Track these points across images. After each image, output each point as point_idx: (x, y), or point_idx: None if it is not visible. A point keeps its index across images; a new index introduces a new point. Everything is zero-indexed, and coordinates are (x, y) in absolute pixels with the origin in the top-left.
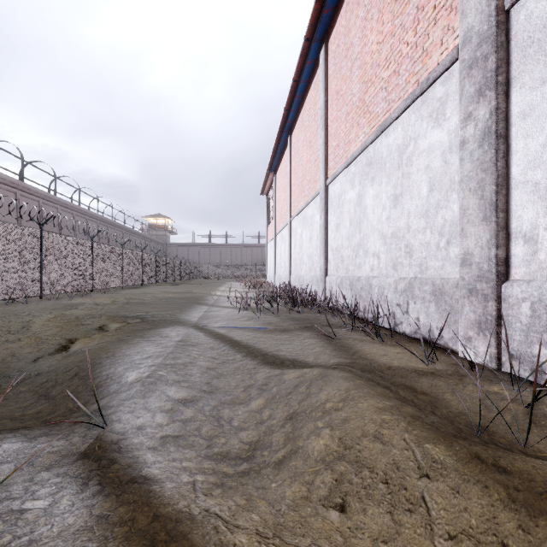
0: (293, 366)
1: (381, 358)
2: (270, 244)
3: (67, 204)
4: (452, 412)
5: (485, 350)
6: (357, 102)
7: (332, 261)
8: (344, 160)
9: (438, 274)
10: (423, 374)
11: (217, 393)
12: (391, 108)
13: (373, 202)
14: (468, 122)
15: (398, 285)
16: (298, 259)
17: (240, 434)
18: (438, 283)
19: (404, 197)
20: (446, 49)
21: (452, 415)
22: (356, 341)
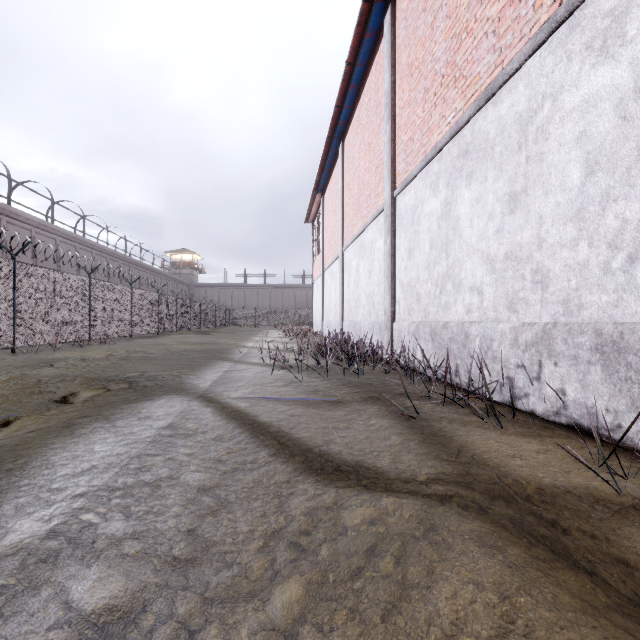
0: (357, 478)
1: (512, 464)
2: (317, 282)
3: (67, 235)
4: None
5: None
6: (443, 68)
7: (401, 302)
8: (422, 157)
9: (608, 316)
10: (620, 513)
11: (204, 563)
12: (504, 58)
13: (470, 209)
14: None
15: (520, 335)
16: (353, 300)
17: None
18: (611, 331)
19: (531, 193)
20: None
21: None
22: (455, 424)
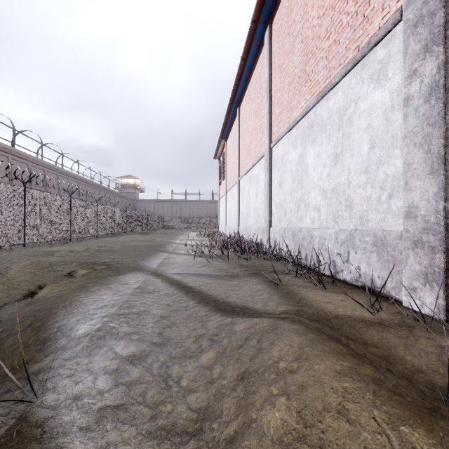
0: (243, 313)
1: (326, 306)
2: (222, 199)
3: (52, 167)
4: (408, 369)
5: (431, 301)
6: (299, 72)
7: (275, 214)
8: (287, 125)
9: (380, 226)
10: (371, 325)
11: (168, 345)
12: (331, 74)
13: (313, 161)
14: (413, 79)
15: (339, 236)
16: (246, 212)
17: (188, 398)
18: (380, 234)
19: (344, 155)
20: (388, 13)
21: (409, 373)
22: (301, 287)
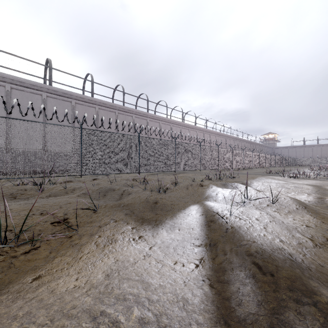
0: None
1: None
2: None
3: (239, 139)
4: None
5: None
6: None
7: None
8: None
9: None
10: None
11: None
12: None
13: None
14: None
15: None
16: None
17: None
18: None
19: None
20: None
21: None
22: None
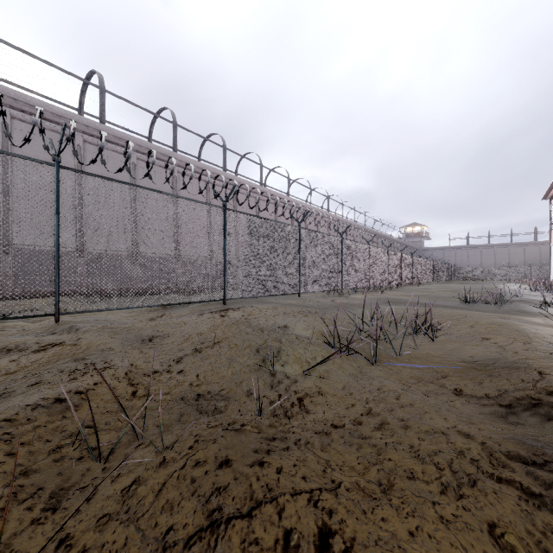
0: None
1: None
2: None
3: (369, 231)
4: None
5: None
6: None
7: None
8: None
9: None
10: None
11: None
12: None
13: None
14: None
15: None
16: None
17: None
18: None
19: None
20: None
21: None
22: None
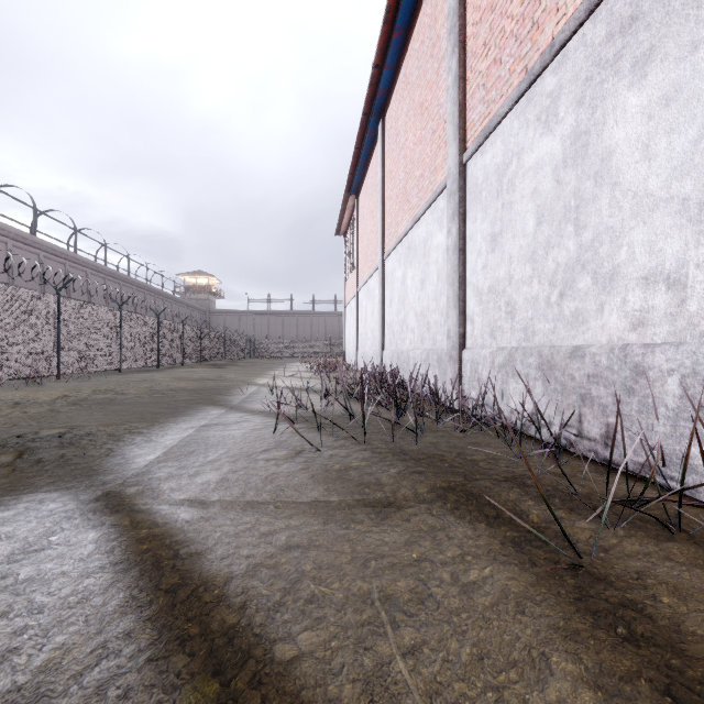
0: None
1: None
2: (350, 305)
3: (54, 249)
4: None
5: None
6: None
7: (477, 318)
8: (518, 79)
9: None
10: None
11: None
12: None
13: (643, 125)
14: None
15: None
16: (397, 322)
17: None
18: None
19: None
20: None
21: None
22: (700, 604)
